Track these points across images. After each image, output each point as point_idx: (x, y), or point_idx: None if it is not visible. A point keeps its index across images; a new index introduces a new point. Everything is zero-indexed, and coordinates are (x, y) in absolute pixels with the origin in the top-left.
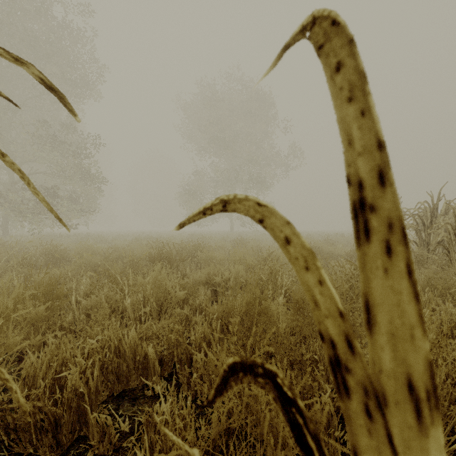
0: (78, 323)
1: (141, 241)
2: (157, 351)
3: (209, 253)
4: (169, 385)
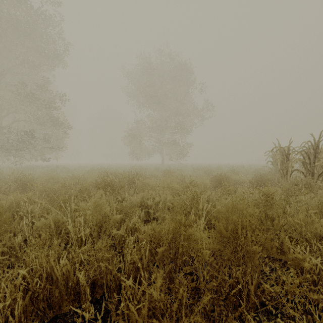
0: (28, 243)
1: (95, 171)
2: (90, 276)
3: (144, 181)
4: (97, 312)
